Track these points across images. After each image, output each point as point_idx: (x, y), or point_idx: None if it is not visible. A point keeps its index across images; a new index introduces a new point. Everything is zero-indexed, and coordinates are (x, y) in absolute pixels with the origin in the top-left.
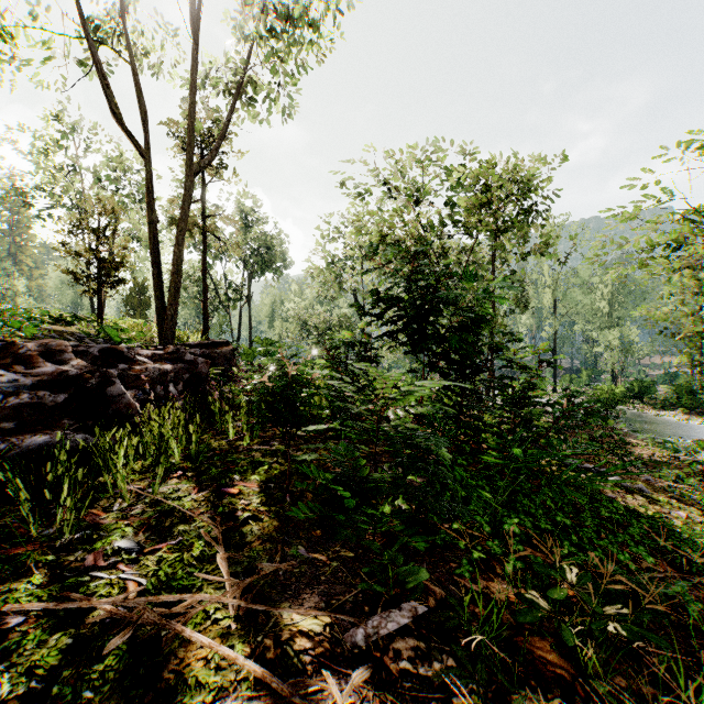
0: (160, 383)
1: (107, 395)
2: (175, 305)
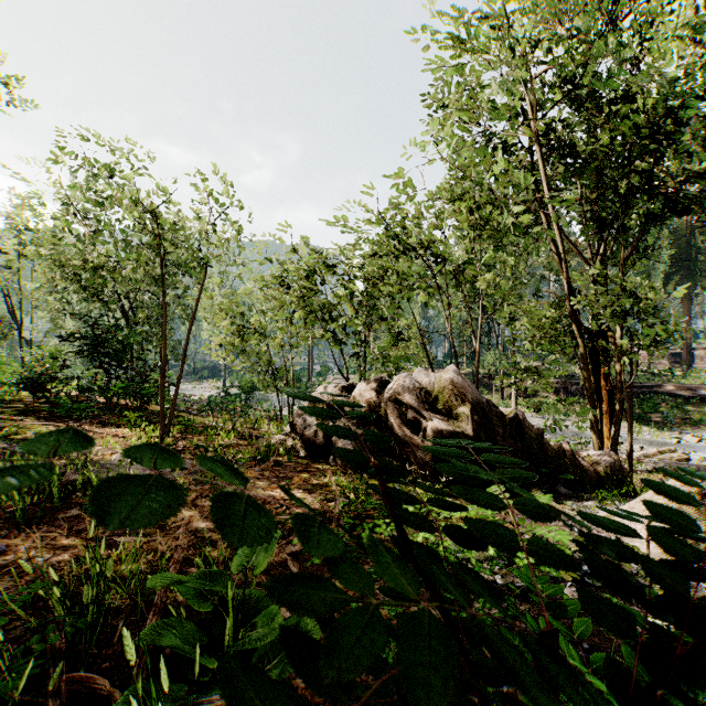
0: None
1: None
2: None
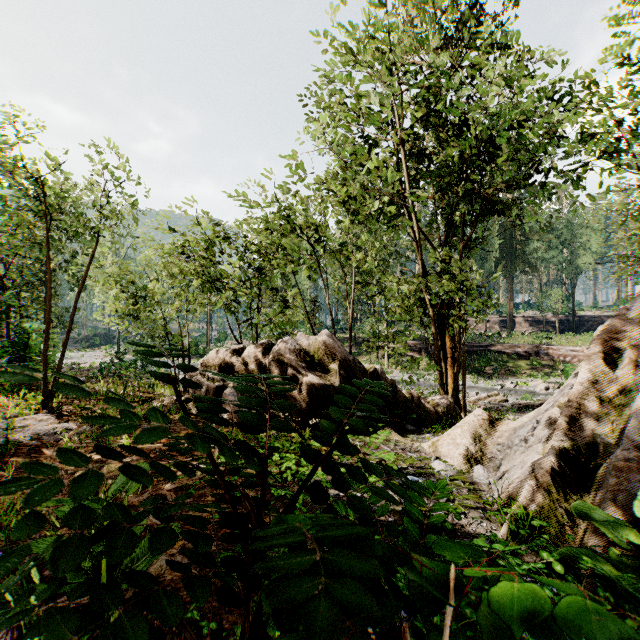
0: None
1: None
2: None
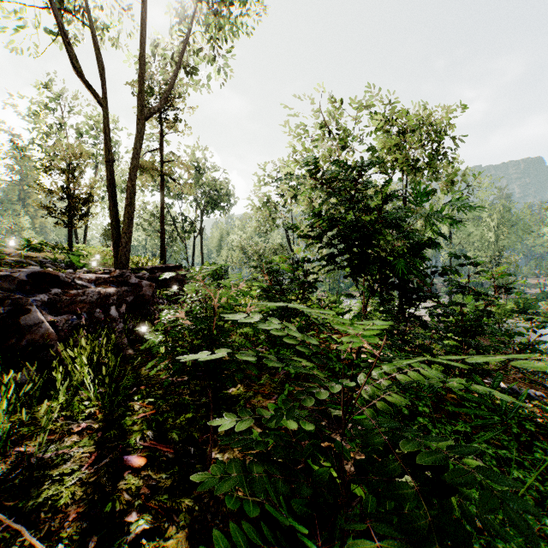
0: (100, 306)
1: (21, 324)
2: (129, 233)
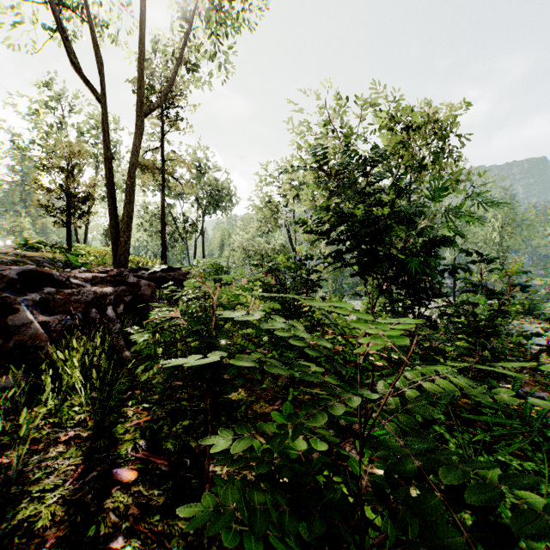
0: (96, 306)
1: (8, 325)
2: (128, 232)
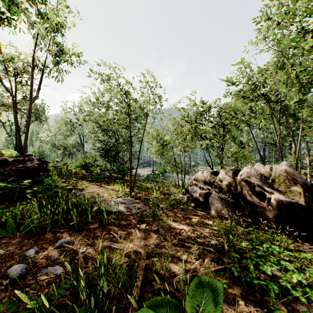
0: None
1: (43, 167)
2: (26, 143)
